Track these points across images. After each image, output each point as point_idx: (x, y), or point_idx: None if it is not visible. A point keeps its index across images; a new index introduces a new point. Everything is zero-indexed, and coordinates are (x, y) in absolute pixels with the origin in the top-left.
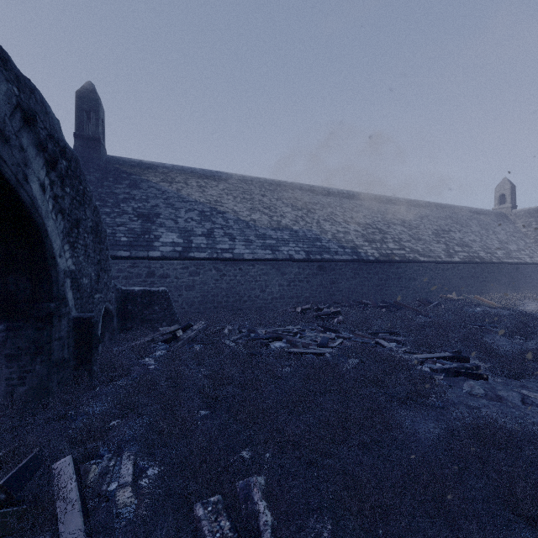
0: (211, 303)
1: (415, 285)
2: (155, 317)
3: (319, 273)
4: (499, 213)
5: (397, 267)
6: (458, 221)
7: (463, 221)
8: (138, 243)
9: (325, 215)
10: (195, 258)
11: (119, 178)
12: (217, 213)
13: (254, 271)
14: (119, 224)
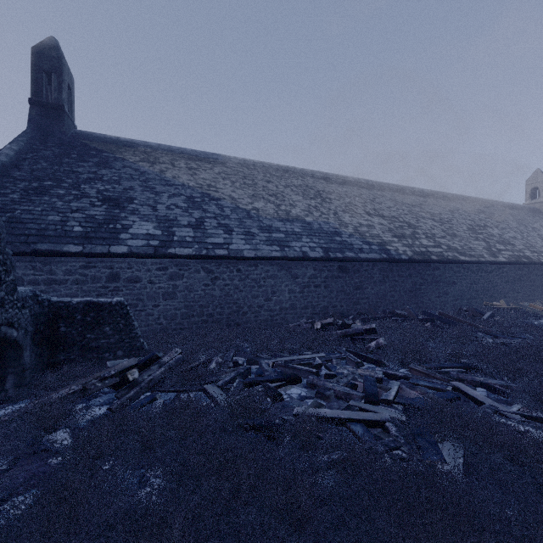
0: (199, 317)
1: (455, 290)
2: (106, 343)
3: (339, 276)
4: (532, 208)
5: (434, 269)
6: (492, 216)
7: (497, 216)
8: (97, 234)
9: (343, 206)
10: (176, 255)
11: (86, 155)
12: (210, 200)
13: (256, 274)
14: (75, 209)
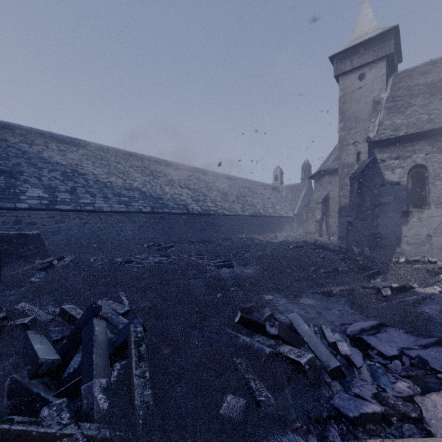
0: (75, 244)
1: (223, 229)
2: (30, 253)
3: (160, 222)
4: (275, 186)
5: (212, 218)
6: (251, 190)
7: (254, 190)
8: (4, 196)
9: (166, 181)
10: (61, 209)
11: None
12: (78, 175)
13: (111, 220)
14: None
